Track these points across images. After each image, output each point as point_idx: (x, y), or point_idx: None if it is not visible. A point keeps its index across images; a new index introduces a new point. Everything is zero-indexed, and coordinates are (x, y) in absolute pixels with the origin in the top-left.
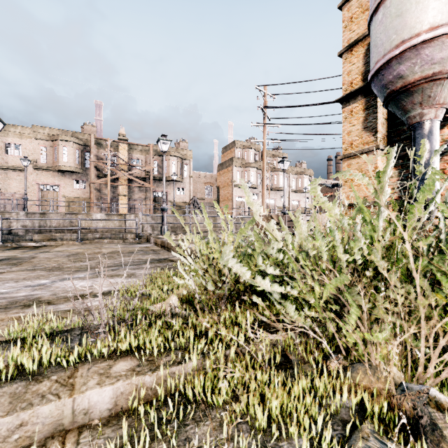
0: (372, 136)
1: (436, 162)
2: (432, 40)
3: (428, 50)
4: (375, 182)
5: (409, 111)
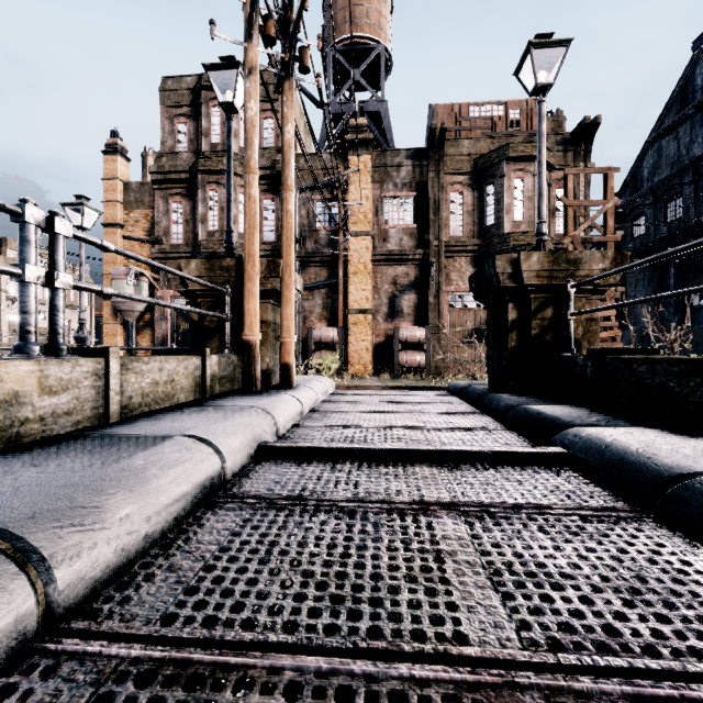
0: (116, 318)
1: (133, 335)
2: (128, 301)
3: (127, 303)
4: (118, 338)
5: (125, 317)
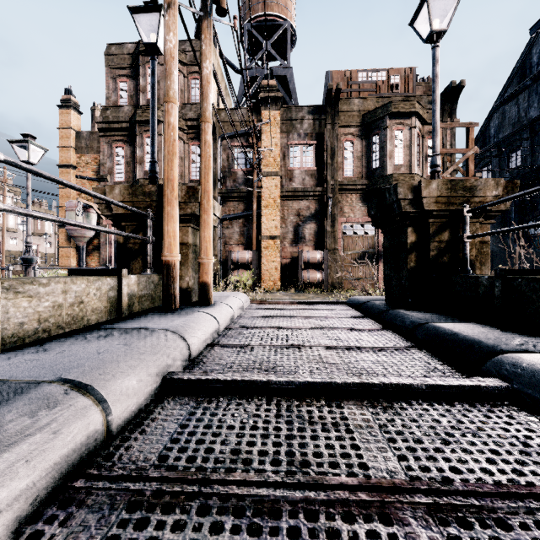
0: (70, 243)
1: (84, 257)
2: (79, 229)
3: (78, 230)
4: (71, 259)
5: (76, 242)
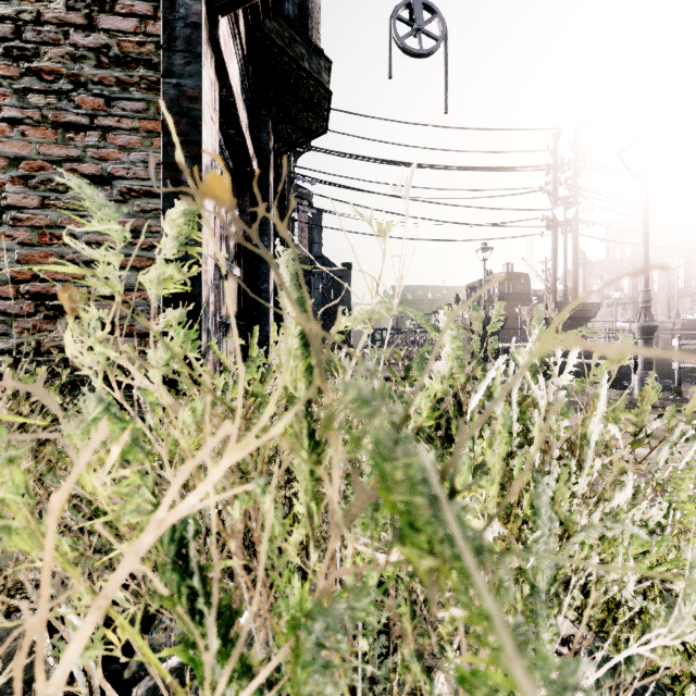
0: None
1: None
2: None
3: None
4: None
5: None
